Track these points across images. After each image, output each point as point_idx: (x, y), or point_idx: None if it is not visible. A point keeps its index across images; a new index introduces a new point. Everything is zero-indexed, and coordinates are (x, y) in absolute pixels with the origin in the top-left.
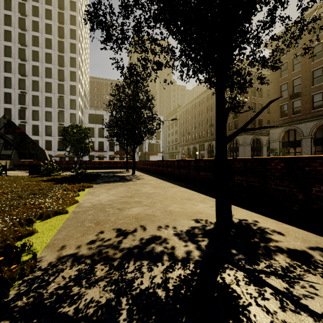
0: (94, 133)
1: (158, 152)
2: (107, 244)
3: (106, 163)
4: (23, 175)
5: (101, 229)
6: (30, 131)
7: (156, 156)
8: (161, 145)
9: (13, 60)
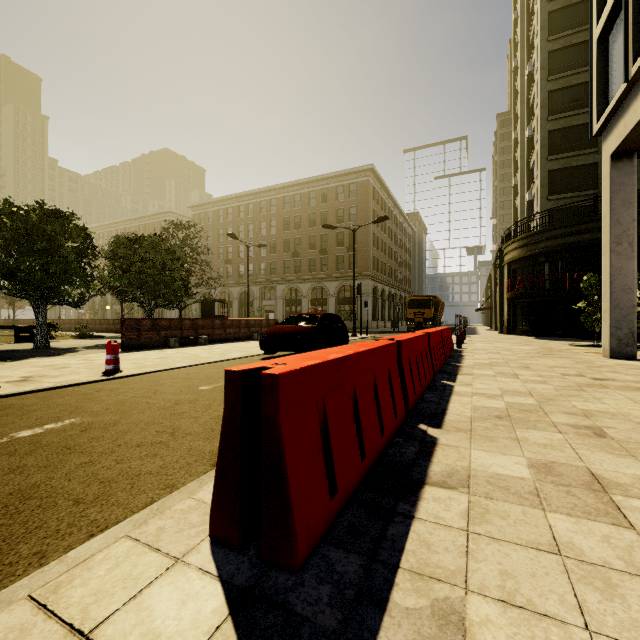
0: None
1: (27, 304)
2: None
3: None
4: None
5: None
6: None
7: (19, 311)
8: None
9: None
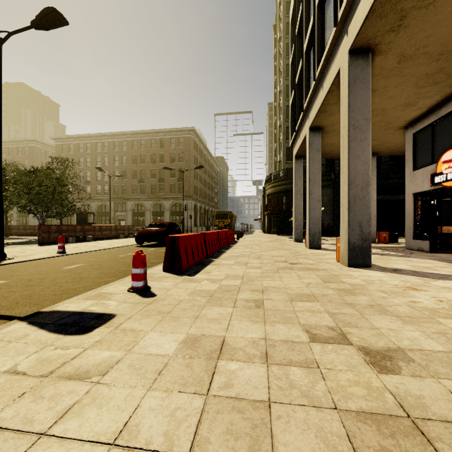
0: None
1: None
2: None
3: None
4: None
5: None
6: None
7: None
8: None
9: None
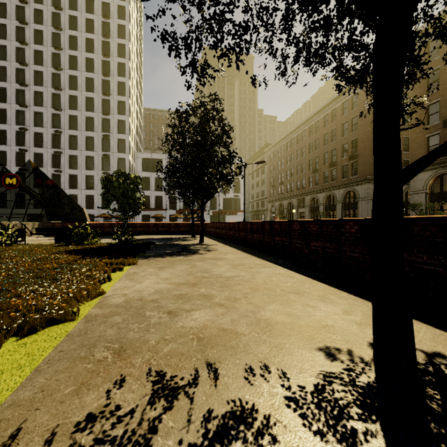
0: (149, 185)
1: (238, 211)
2: (121, 431)
3: (164, 226)
4: (49, 243)
5: (123, 371)
6: (66, 184)
7: (234, 216)
8: (241, 200)
9: (46, 90)
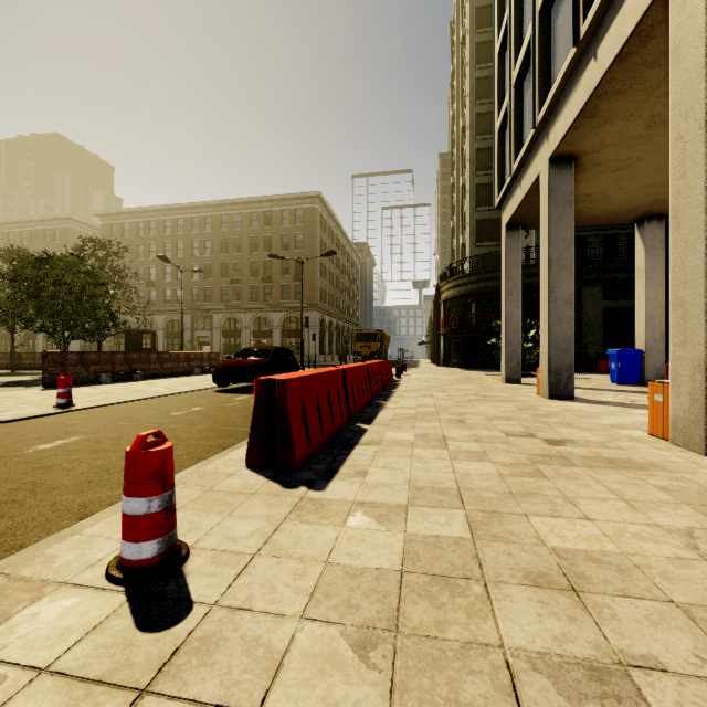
0: None
1: None
2: None
3: None
4: None
5: None
6: None
7: None
8: None
9: None
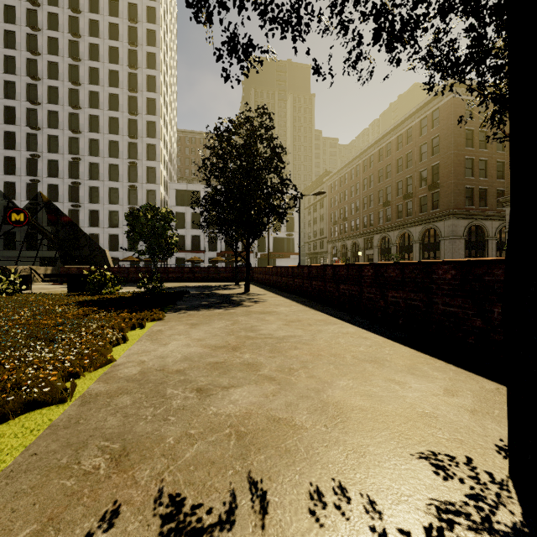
0: (185, 222)
1: (291, 253)
2: None
3: (201, 272)
4: (61, 291)
5: (118, 494)
6: (86, 221)
7: (287, 260)
8: (295, 240)
9: (61, 109)
